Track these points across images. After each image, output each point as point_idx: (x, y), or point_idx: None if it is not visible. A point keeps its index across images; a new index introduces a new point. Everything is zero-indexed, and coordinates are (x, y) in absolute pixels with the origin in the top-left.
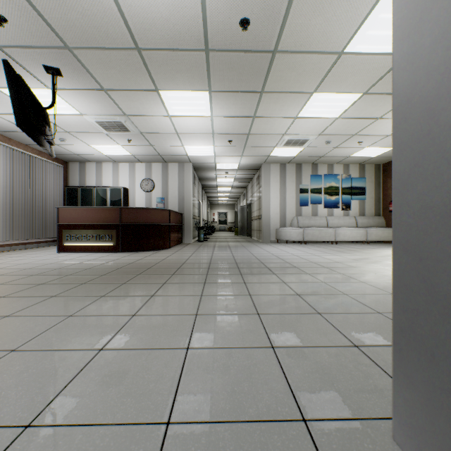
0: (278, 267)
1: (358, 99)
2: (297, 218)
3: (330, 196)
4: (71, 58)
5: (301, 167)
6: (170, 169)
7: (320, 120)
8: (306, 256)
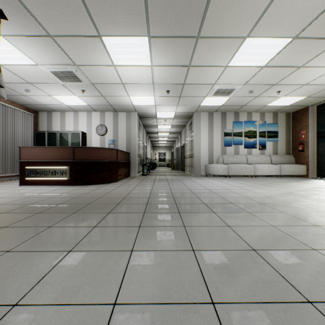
0: (215, 203)
1: (287, 45)
2: (222, 157)
3: (249, 138)
4: None
5: (225, 115)
6: (120, 117)
7: (247, 68)
8: (236, 189)
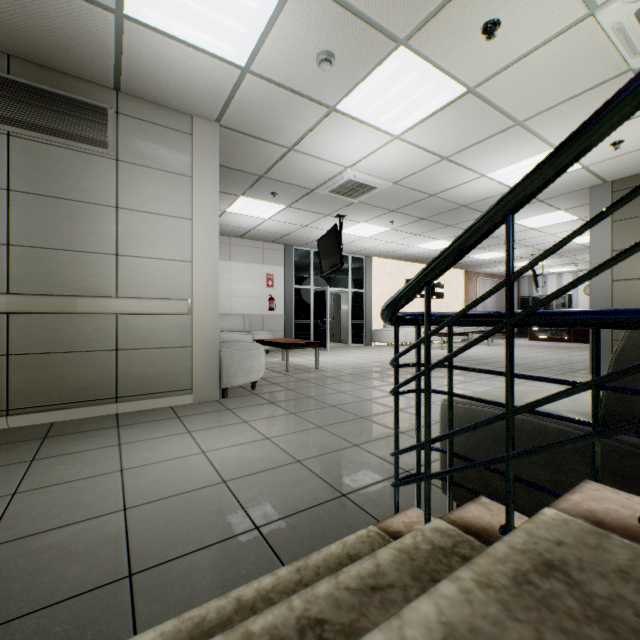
0: None
1: None
2: None
3: None
4: (554, 254)
5: None
6: None
7: None
8: None
